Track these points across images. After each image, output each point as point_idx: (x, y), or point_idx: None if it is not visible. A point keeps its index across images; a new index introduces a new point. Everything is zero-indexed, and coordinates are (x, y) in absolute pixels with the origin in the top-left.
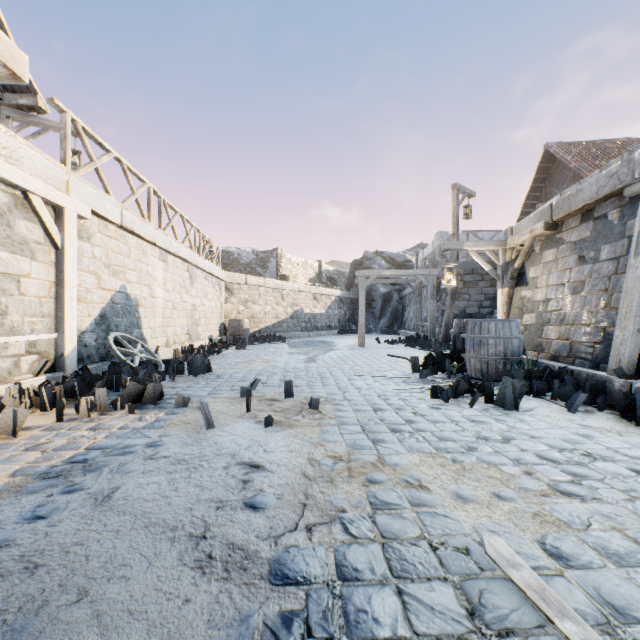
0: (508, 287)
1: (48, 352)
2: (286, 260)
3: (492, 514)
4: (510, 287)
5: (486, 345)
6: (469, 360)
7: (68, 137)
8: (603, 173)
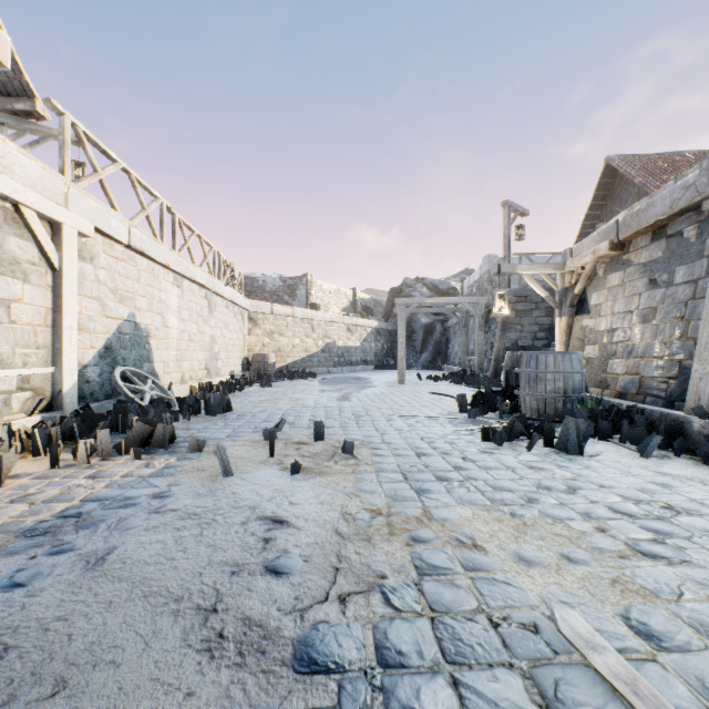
0: (567, 316)
1: (44, 388)
2: (317, 287)
3: (562, 581)
4: (569, 316)
5: (543, 381)
6: (524, 398)
7: (67, 143)
8: (678, 184)
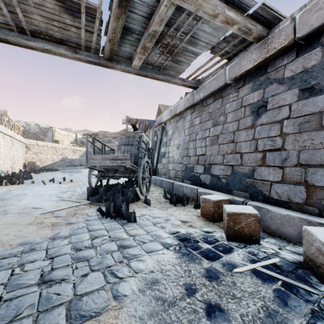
0: None
1: None
2: (58, 132)
3: None
4: None
5: None
6: None
7: None
8: None
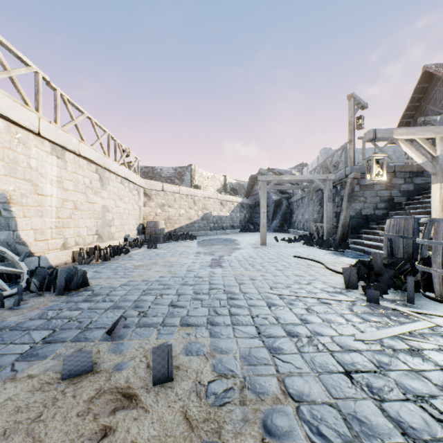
0: None
1: None
2: (198, 174)
3: None
4: None
5: None
6: (441, 277)
7: None
8: None
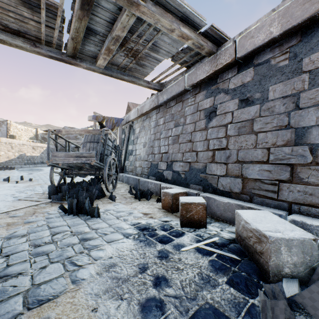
0: None
1: None
2: (14, 127)
3: None
4: None
5: None
6: None
7: None
8: None
